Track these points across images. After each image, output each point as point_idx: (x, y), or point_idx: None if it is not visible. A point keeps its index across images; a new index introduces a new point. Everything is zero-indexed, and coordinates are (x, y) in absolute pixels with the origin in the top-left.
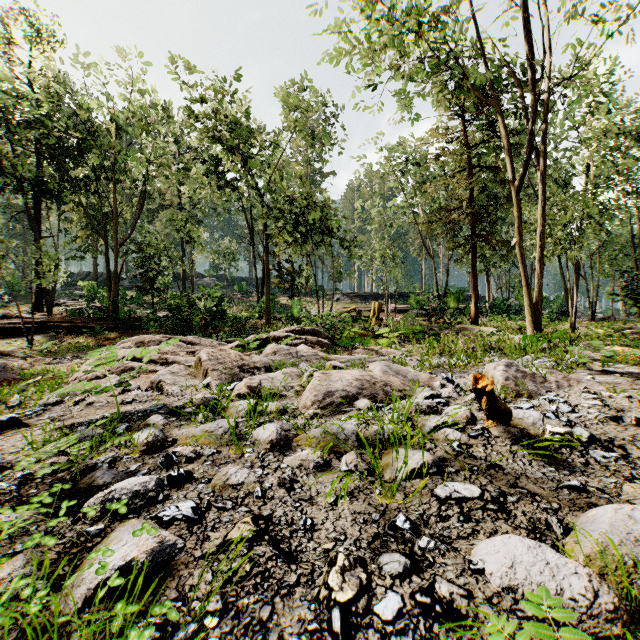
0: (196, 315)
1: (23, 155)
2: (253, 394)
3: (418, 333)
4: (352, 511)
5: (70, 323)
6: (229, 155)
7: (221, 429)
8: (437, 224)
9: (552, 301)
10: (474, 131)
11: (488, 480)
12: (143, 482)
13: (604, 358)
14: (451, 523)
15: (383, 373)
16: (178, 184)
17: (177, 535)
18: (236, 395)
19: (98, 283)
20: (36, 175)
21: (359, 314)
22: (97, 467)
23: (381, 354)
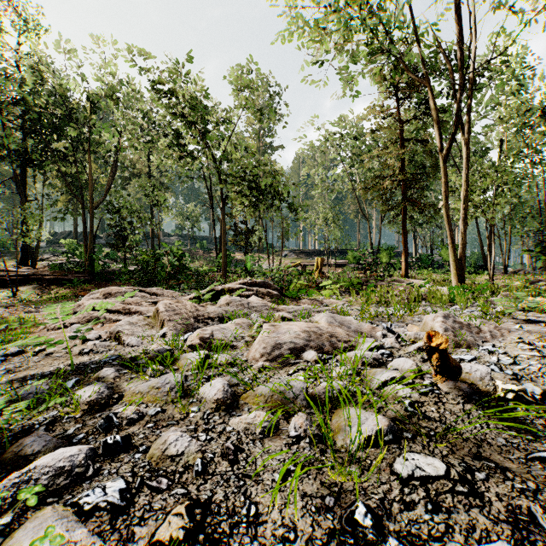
0: (161, 269)
1: (10, 128)
2: (205, 345)
3: (356, 285)
4: (302, 493)
5: (51, 276)
6: (191, 129)
7: (168, 385)
8: (372, 189)
9: (469, 257)
10: (404, 109)
11: (448, 449)
12: (70, 456)
13: (528, 308)
14: (418, 514)
15: (328, 324)
16: (147, 155)
17: (96, 532)
18: (188, 346)
19: (78, 241)
20: (22, 146)
21: (304, 268)
22: (33, 430)
23: (324, 304)
